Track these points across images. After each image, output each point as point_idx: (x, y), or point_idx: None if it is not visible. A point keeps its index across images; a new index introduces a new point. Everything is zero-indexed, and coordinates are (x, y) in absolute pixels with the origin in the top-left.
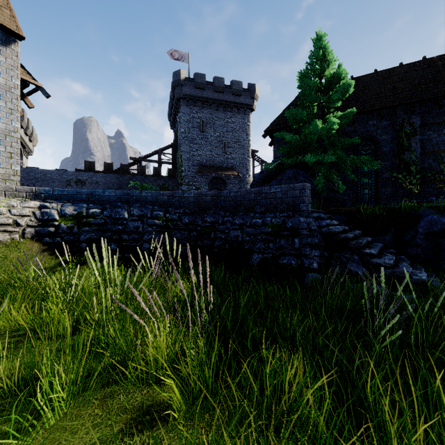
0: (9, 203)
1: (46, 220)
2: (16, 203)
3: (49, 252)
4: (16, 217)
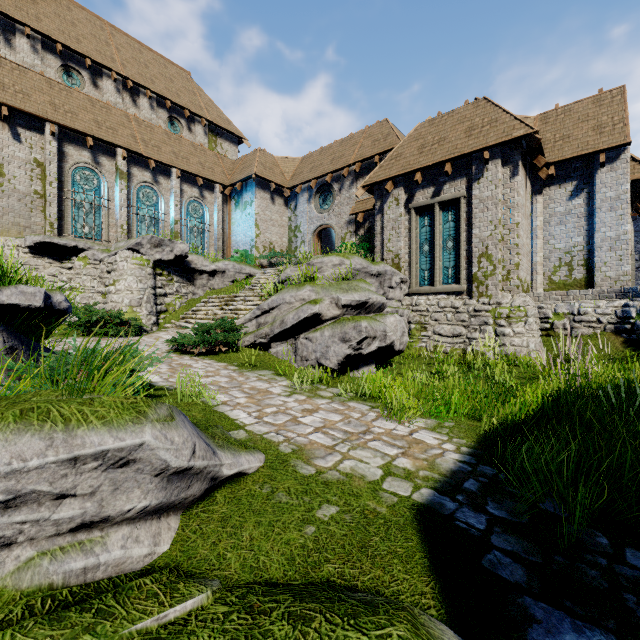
0: (596, 304)
1: (624, 317)
2: (602, 304)
3: (622, 347)
4: (599, 315)
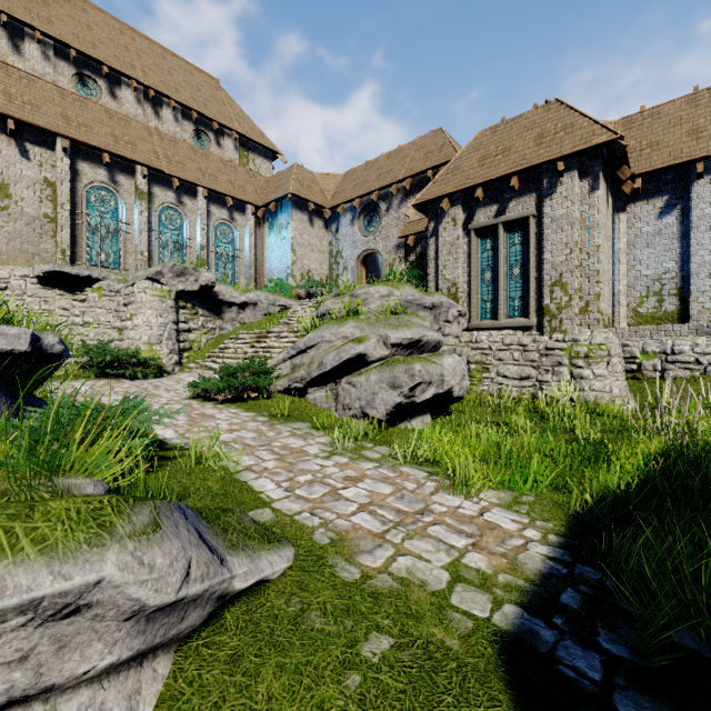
0: (694, 342)
1: None
2: (701, 341)
3: None
4: (697, 355)
